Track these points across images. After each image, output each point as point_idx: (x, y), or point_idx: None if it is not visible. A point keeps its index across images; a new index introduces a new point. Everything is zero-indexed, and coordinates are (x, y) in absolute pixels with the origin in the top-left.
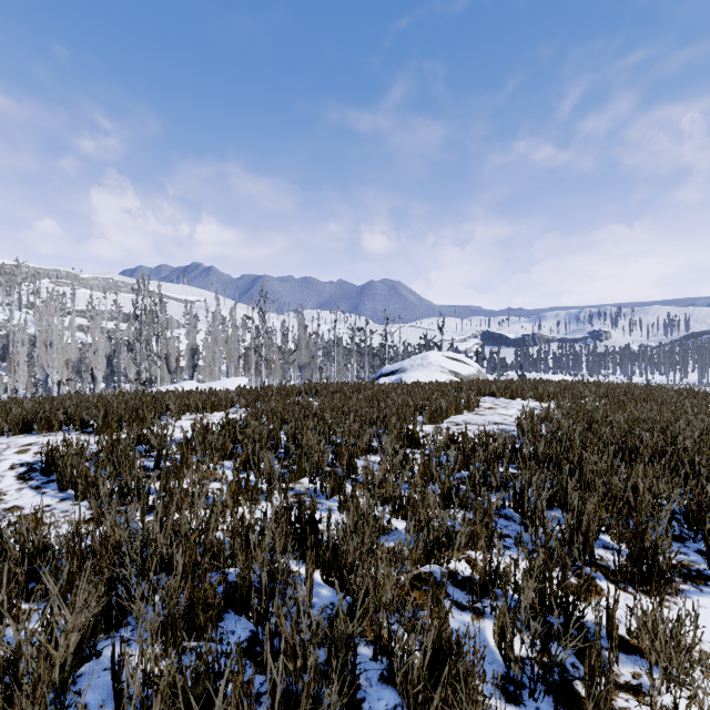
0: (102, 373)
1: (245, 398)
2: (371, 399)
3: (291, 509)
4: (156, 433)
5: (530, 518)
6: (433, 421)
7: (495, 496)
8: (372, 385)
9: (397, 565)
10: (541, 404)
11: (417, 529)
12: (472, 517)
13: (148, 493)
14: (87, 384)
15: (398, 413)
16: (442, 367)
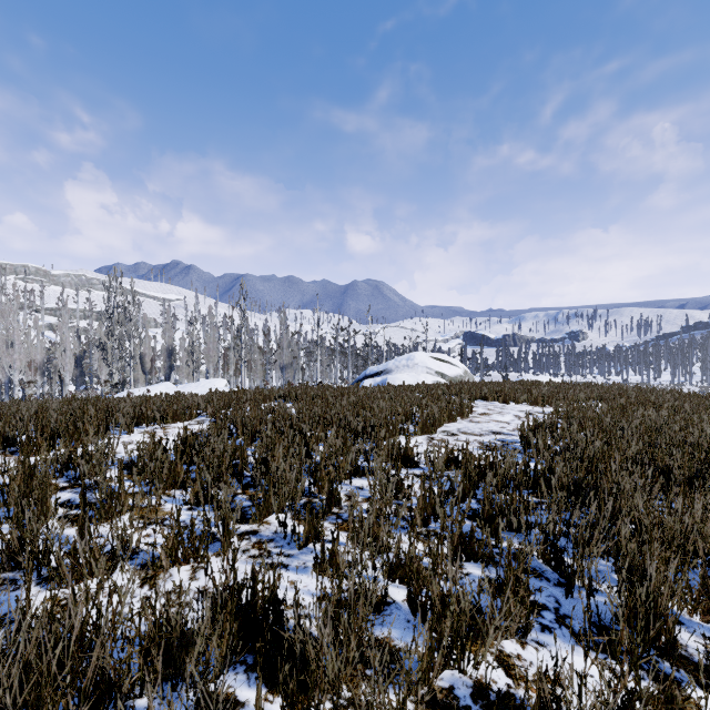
0: (70, 374)
1: (214, 406)
2: (355, 406)
3: (241, 590)
4: (91, 454)
5: (573, 580)
6: (425, 430)
7: (515, 539)
8: (356, 389)
9: (402, 691)
10: (537, 408)
11: (425, 608)
12: (492, 576)
13: (48, 551)
14: (56, 386)
15: (387, 422)
16: (428, 368)
